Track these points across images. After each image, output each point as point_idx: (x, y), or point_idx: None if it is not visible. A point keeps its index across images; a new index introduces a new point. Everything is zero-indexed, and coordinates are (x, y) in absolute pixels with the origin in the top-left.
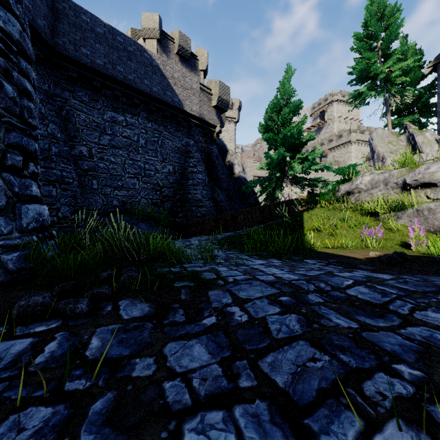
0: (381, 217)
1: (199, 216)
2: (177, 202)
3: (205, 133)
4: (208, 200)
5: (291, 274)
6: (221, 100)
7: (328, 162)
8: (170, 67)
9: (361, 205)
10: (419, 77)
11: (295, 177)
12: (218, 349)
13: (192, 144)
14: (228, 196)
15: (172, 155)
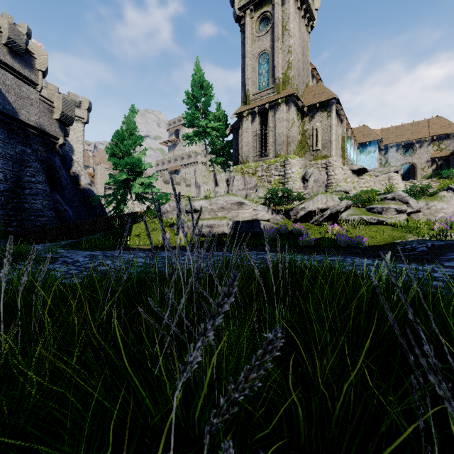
0: (174, 228)
1: (39, 226)
2: (9, 211)
3: (45, 143)
4: (50, 210)
5: (98, 253)
6: (65, 115)
7: (177, 178)
8: (1, 73)
9: (166, 220)
10: (225, 134)
11: (136, 194)
12: (63, 265)
13: (29, 152)
14: (73, 207)
15: (2, 162)
